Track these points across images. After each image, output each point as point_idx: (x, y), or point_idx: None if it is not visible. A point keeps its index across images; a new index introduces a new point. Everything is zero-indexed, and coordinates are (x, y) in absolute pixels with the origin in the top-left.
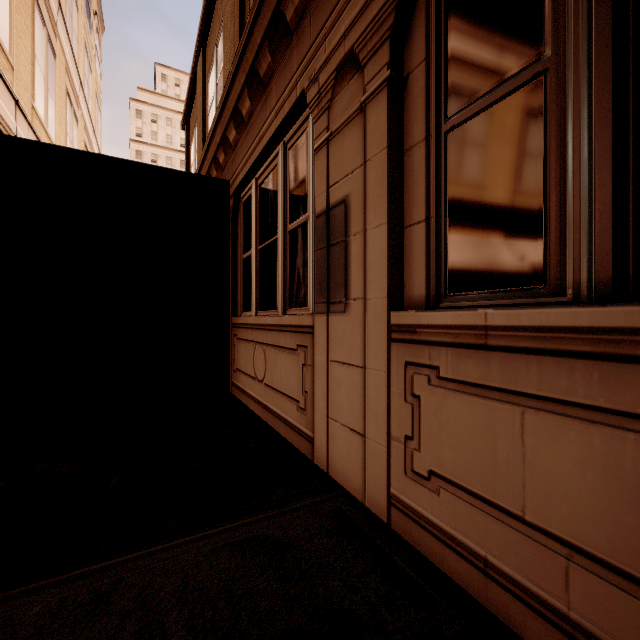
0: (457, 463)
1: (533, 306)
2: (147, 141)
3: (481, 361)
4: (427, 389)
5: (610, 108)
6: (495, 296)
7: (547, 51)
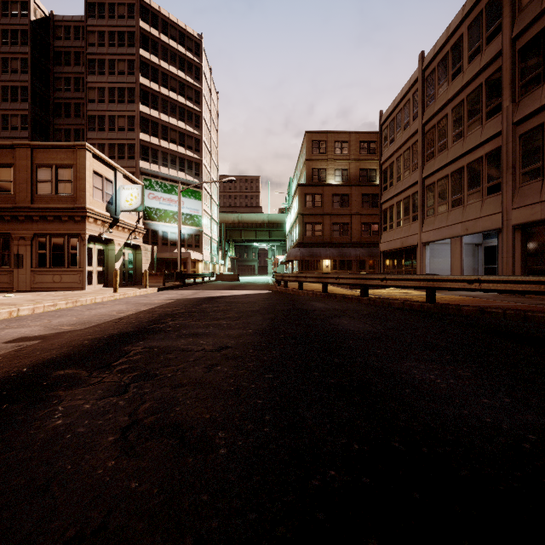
0: (39, 281)
1: (45, 269)
2: None
3: (41, 272)
4: (36, 276)
5: (50, 257)
6: (43, 268)
7: (46, 252)
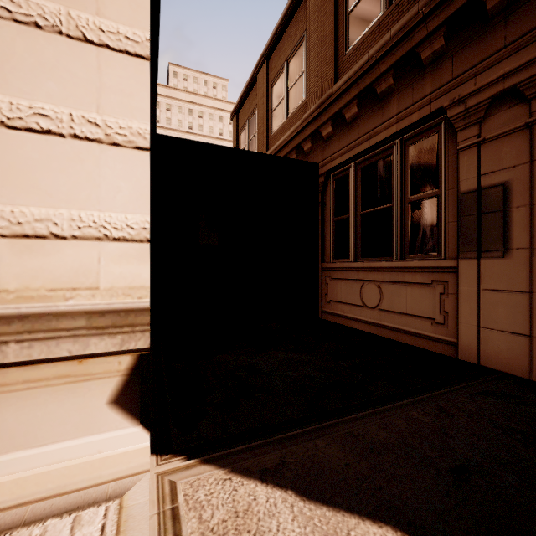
0: None
1: None
2: (163, 126)
3: None
4: None
5: None
6: None
7: None
